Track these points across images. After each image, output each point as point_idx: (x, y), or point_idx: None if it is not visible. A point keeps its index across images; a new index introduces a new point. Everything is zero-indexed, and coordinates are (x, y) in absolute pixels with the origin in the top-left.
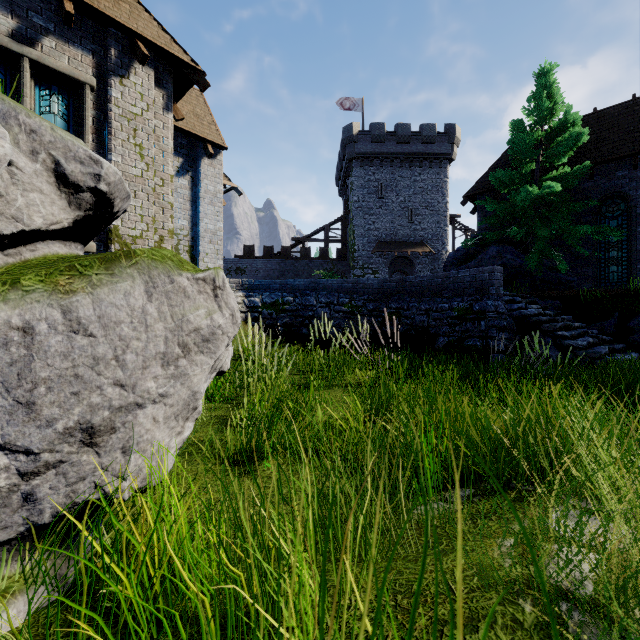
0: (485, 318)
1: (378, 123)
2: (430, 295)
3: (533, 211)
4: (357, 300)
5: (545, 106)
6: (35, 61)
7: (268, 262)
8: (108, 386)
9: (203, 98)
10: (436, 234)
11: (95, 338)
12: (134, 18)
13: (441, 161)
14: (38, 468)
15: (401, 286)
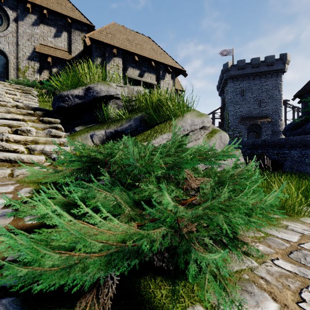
0: (308, 157)
1: (241, 60)
2: (278, 147)
3: None
4: (242, 149)
5: None
6: (143, 81)
7: None
8: None
9: None
10: (274, 111)
11: None
12: (165, 58)
13: (278, 73)
14: None
15: (263, 143)
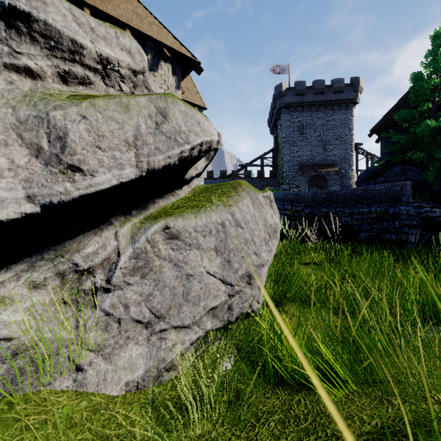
0: (398, 219)
1: (300, 81)
2: (352, 203)
3: (430, 139)
4: (297, 207)
5: (440, 59)
6: None
7: (223, 181)
8: (252, 254)
9: (190, 77)
10: (344, 158)
11: (243, 229)
12: (160, 34)
13: (348, 105)
14: (233, 293)
15: (329, 196)
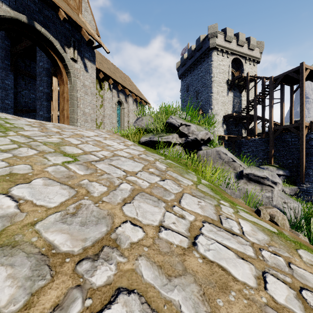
0: None
1: (182, 57)
2: None
3: None
4: None
5: None
6: None
7: None
8: None
9: None
10: (206, 100)
11: None
12: None
13: (207, 54)
14: None
15: None
